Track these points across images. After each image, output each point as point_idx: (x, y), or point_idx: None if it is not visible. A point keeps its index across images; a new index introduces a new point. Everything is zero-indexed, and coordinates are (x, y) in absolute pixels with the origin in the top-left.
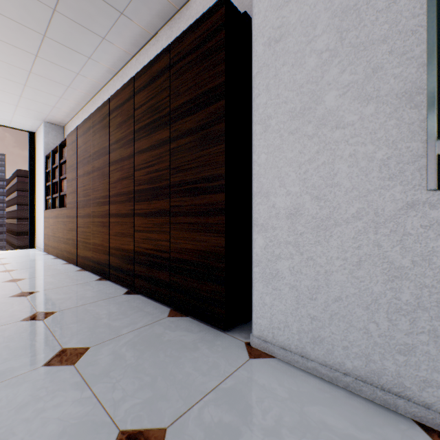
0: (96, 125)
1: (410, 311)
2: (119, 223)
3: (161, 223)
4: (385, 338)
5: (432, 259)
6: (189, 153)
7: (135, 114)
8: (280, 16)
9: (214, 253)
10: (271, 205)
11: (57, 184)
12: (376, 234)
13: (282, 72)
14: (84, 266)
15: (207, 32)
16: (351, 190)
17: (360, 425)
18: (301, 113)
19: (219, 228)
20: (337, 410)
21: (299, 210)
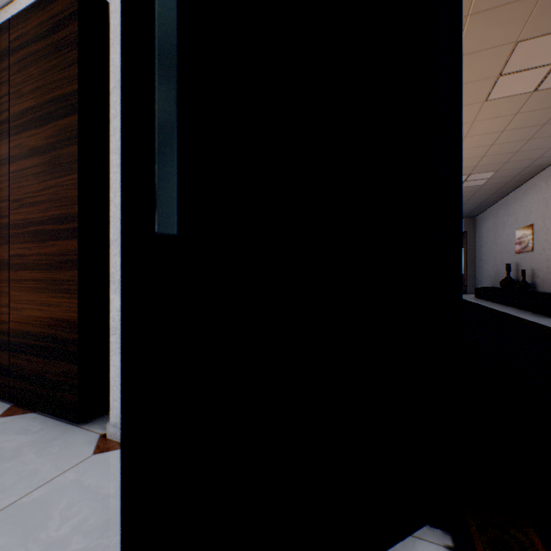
0: None
1: None
2: None
3: None
4: None
5: None
6: (35, 181)
7: None
8: None
9: (66, 320)
10: None
11: None
12: None
13: None
14: None
15: (58, 18)
16: None
17: None
18: None
19: (72, 287)
20: None
21: None
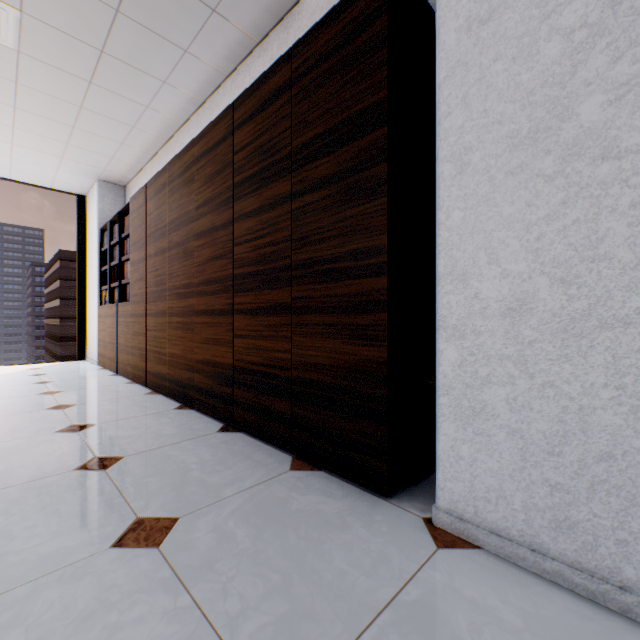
0: (175, 180)
1: None
2: (210, 324)
3: (276, 325)
4: None
5: None
6: (324, 215)
7: (235, 160)
8: None
9: (368, 372)
10: (473, 295)
11: (116, 269)
12: None
13: (494, 72)
14: (156, 387)
15: (356, 22)
16: (634, 267)
17: None
18: (530, 139)
19: (376, 332)
20: None
21: (526, 303)
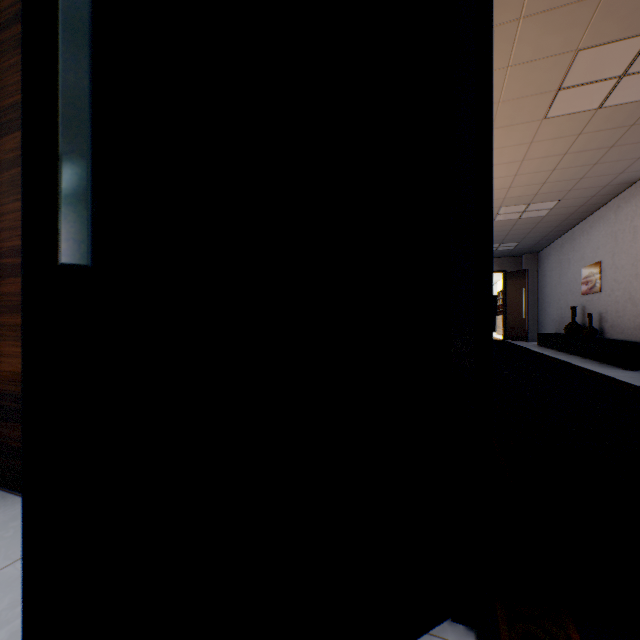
0: None
1: None
2: None
3: None
4: None
5: None
6: None
7: None
8: None
9: None
10: None
11: None
12: None
13: None
14: None
15: (20, 5)
16: None
17: None
18: None
19: None
20: None
21: None
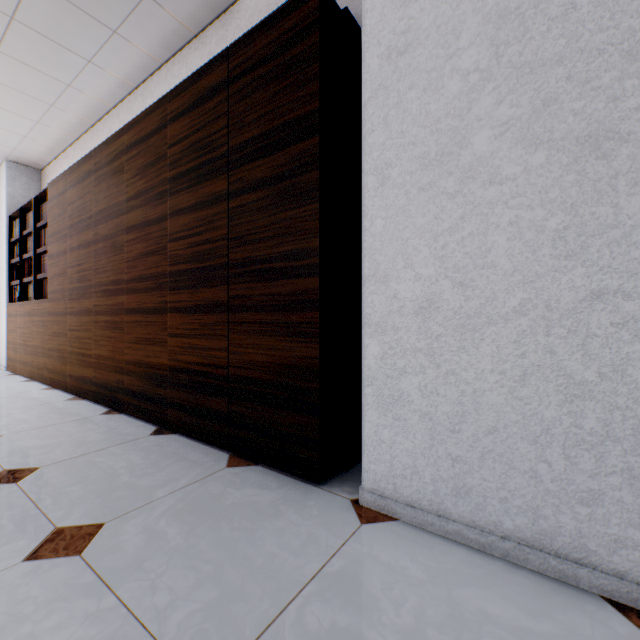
0: (102, 168)
1: (596, 444)
2: (143, 323)
3: (213, 323)
4: (560, 483)
5: (627, 370)
6: (260, 216)
7: (170, 153)
8: (405, 16)
9: (302, 367)
10: (392, 295)
11: (30, 262)
12: (548, 336)
13: (409, 99)
14: (79, 392)
15: (291, 33)
16: (512, 274)
17: (534, 612)
18: (437, 161)
19: (310, 330)
20: (498, 592)
21: (434, 302)
